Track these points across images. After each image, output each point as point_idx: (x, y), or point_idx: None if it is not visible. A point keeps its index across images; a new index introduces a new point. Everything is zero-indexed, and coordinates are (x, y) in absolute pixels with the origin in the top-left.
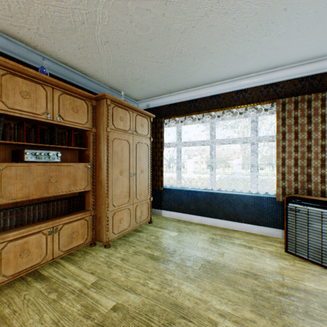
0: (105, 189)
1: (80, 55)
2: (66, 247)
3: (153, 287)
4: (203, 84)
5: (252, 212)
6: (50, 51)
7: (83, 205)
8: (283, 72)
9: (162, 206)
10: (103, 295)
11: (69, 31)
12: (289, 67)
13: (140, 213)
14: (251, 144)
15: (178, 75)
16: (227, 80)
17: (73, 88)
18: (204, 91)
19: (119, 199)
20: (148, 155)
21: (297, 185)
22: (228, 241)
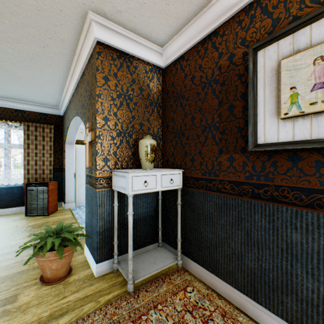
0: None
1: None
2: None
3: None
4: None
5: (6, 199)
6: None
7: None
8: (29, 106)
9: None
10: None
11: None
12: (33, 104)
13: None
14: (6, 149)
15: None
16: None
17: None
18: None
19: None
20: None
21: (38, 176)
22: None
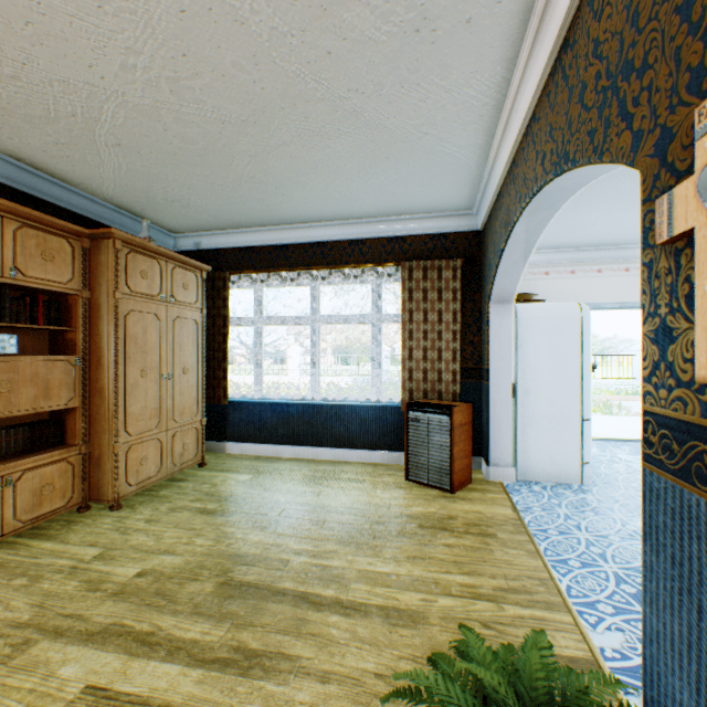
0: (112, 403)
1: (57, 152)
2: (29, 513)
3: (203, 544)
4: (299, 222)
5: (373, 431)
6: None
7: (61, 436)
8: (411, 223)
9: (227, 434)
10: (118, 565)
11: (42, 120)
12: (418, 218)
13: (182, 448)
14: (373, 326)
15: (253, 205)
16: (336, 221)
17: (46, 217)
18: (301, 233)
19: (139, 421)
20: (199, 340)
21: (427, 387)
22: (333, 477)
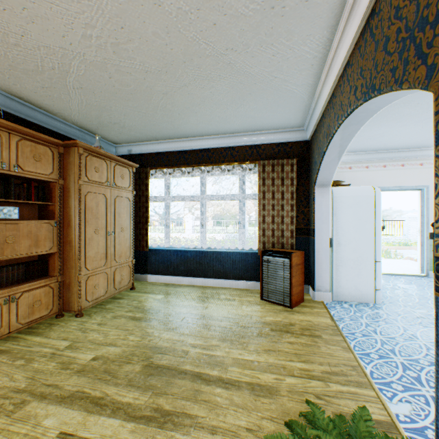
0: (77, 250)
1: (43, 93)
2: (26, 318)
3: (134, 339)
4: (193, 136)
5: (239, 268)
6: (0, 84)
7: (46, 270)
8: (264, 136)
9: (148, 270)
10: (81, 352)
11: (34, 72)
12: (268, 133)
13: (120, 278)
14: (239, 202)
15: (164, 126)
16: (216, 136)
17: (36, 133)
18: (194, 143)
19: (94, 261)
20: (131, 210)
21: (274, 240)
22: (215, 297)
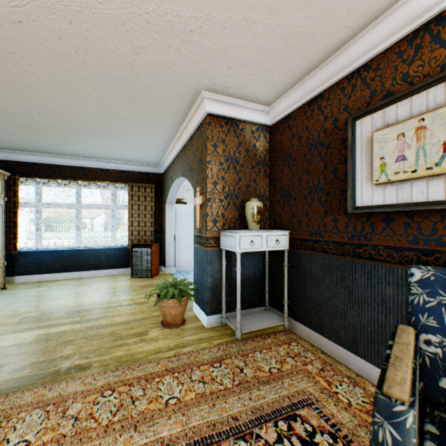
0: None
1: None
2: None
3: (45, 307)
4: (71, 156)
5: (113, 260)
6: None
7: None
8: (133, 166)
9: (16, 272)
10: (5, 320)
11: None
12: (136, 164)
13: None
14: (113, 210)
15: (47, 146)
16: (94, 159)
17: None
18: (72, 161)
19: None
20: (3, 216)
21: (140, 238)
22: (95, 281)
